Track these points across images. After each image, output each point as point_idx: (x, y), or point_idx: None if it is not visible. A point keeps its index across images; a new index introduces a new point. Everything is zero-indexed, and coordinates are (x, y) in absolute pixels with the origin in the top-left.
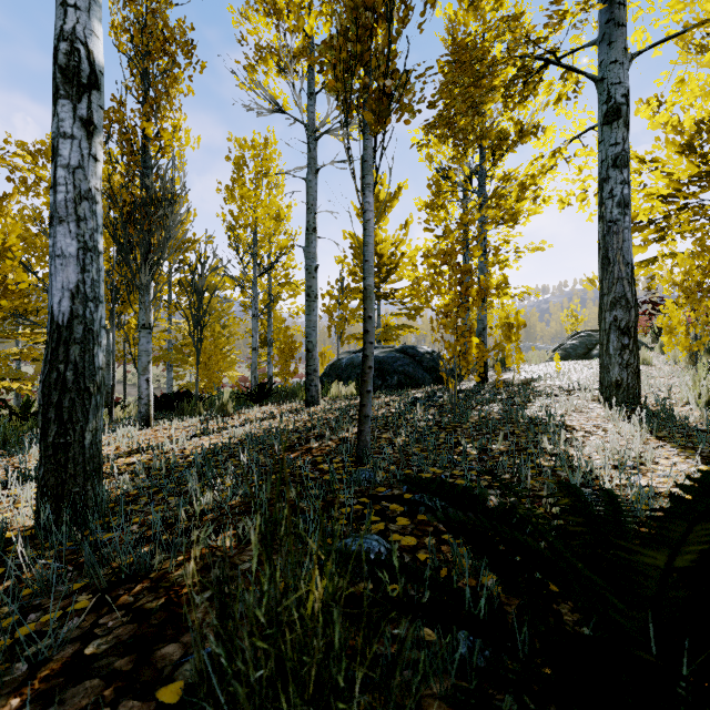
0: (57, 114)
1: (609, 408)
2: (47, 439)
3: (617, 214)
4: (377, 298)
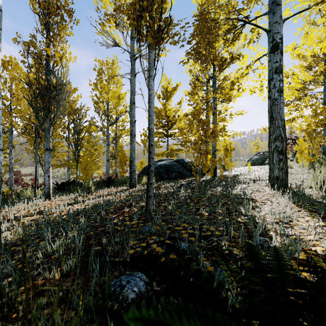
0: None
1: (273, 189)
2: None
3: (277, 96)
4: (167, 137)
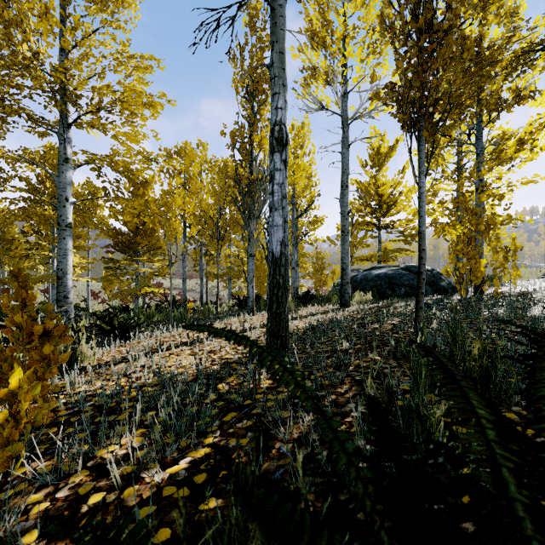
0: (273, 160)
1: None
2: (272, 310)
3: None
4: (379, 229)
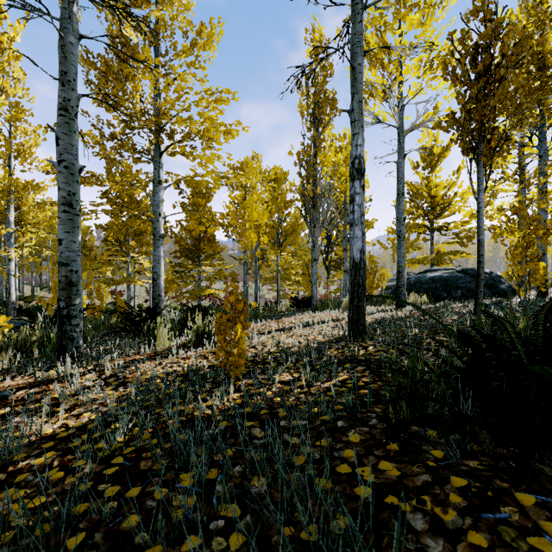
0: (354, 186)
1: None
2: (353, 303)
3: None
4: (431, 231)
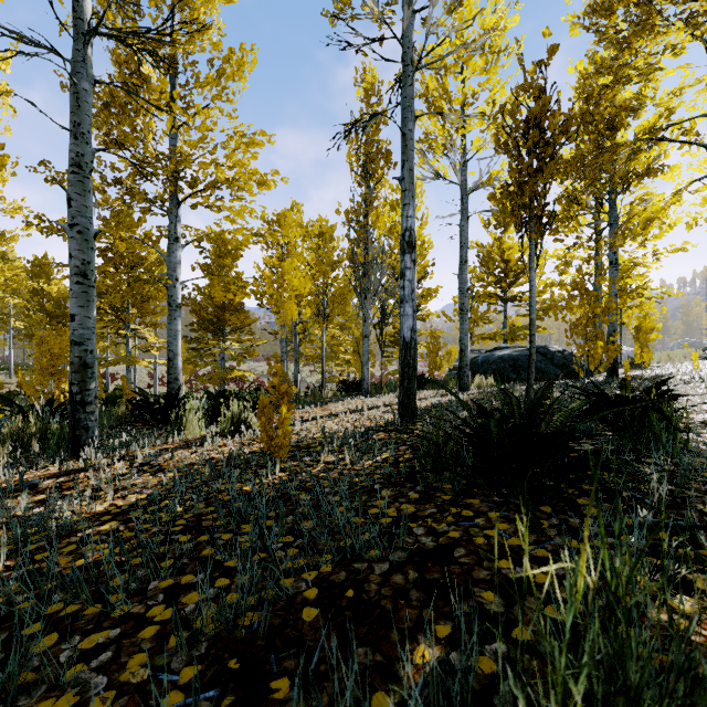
0: (404, 260)
1: None
2: (404, 386)
3: None
4: (504, 302)
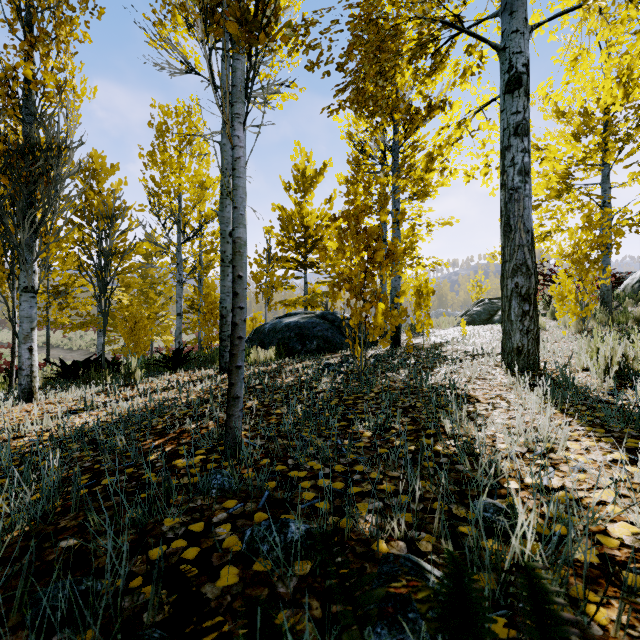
0: None
1: (511, 375)
2: None
3: (518, 182)
4: (304, 267)
